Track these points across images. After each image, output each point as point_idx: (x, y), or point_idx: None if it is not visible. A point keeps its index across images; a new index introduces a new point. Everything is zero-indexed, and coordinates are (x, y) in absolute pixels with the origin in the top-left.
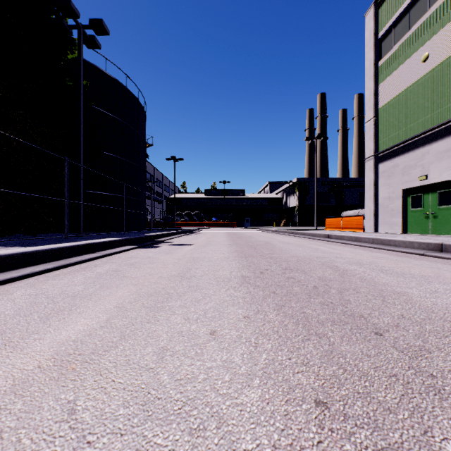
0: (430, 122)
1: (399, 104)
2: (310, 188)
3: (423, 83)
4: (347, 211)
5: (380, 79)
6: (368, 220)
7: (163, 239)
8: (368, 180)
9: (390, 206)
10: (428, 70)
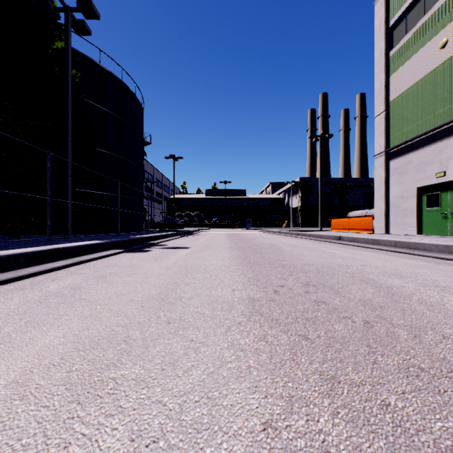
0: (449, 114)
1: (413, 96)
2: (313, 188)
3: (440, 72)
4: (354, 212)
5: (391, 70)
6: (378, 220)
7: (156, 242)
8: (378, 178)
9: (403, 206)
10: (446, 57)
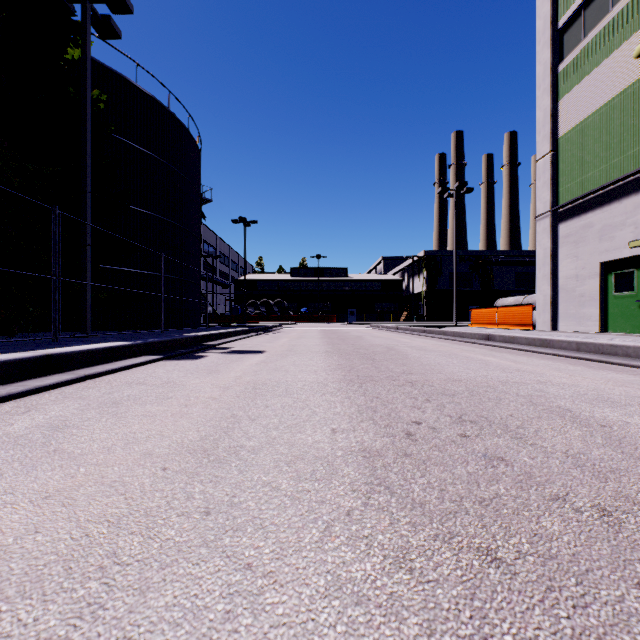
0: None
1: (593, 129)
2: (443, 266)
3: (636, 92)
4: (505, 299)
5: (561, 91)
6: (542, 311)
7: (216, 343)
8: (542, 250)
9: (579, 290)
10: None
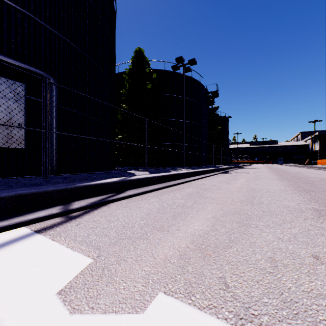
0: None
1: None
2: None
3: None
4: None
5: None
6: None
7: (248, 166)
8: None
9: None
10: None
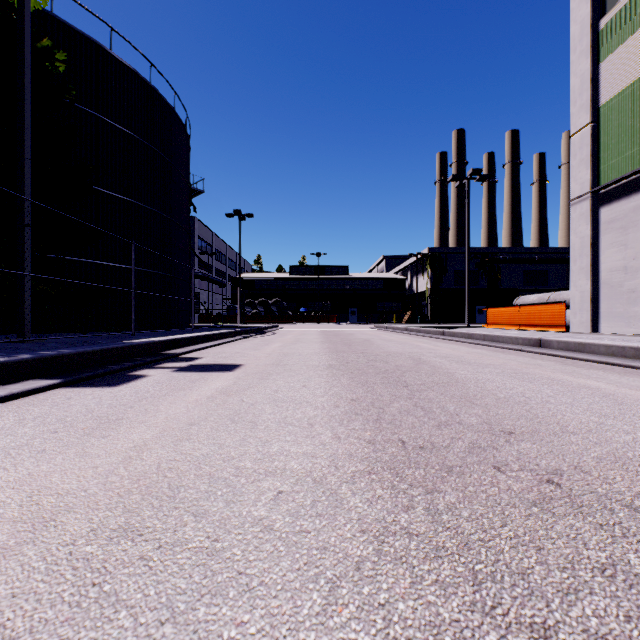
0: None
1: None
2: (448, 263)
3: None
4: (525, 296)
5: (603, 51)
6: (578, 310)
7: (180, 351)
8: (578, 239)
9: (628, 284)
10: None
